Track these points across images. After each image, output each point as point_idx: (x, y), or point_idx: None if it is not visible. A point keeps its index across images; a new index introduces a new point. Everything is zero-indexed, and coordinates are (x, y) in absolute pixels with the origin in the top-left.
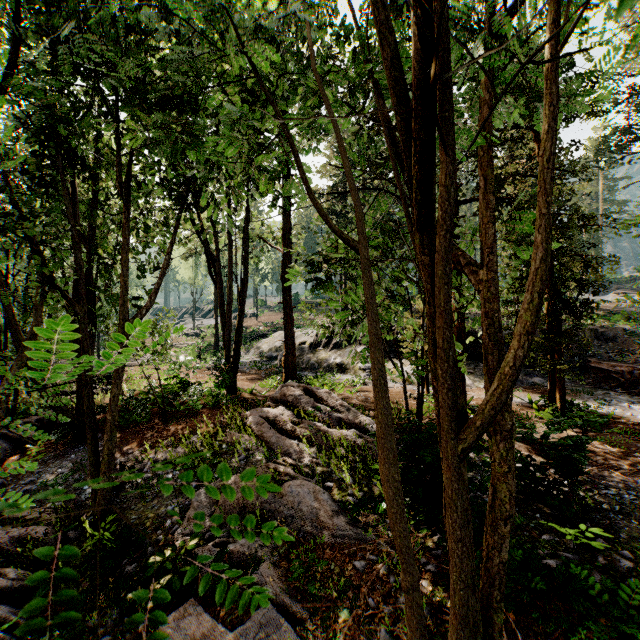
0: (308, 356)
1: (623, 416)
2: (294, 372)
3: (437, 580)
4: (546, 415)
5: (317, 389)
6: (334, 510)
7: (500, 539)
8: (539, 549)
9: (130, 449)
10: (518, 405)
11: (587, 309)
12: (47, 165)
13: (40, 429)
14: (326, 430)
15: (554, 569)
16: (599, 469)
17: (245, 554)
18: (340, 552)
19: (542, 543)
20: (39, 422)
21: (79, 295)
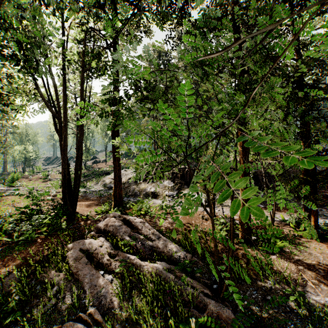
0: (133, 187)
1: None
2: (121, 200)
3: None
4: (305, 234)
5: (134, 219)
6: None
7: None
8: None
9: None
10: (278, 224)
11: None
12: None
13: None
14: (138, 264)
15: None
16: None
17: None
18: None
19: None
20: None
21: None
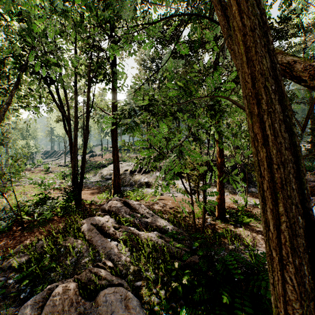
0: (129, 178)
1: None
2: (119, 189)
3: None
4: None
5: (132, 202)
6: None
7: None
8: None
9: None
10: (250, 206)
11: None
12: None
13: None
14: (137, 233)
15: None
16: None
17: None
18: None
19: None
20: None
21: None
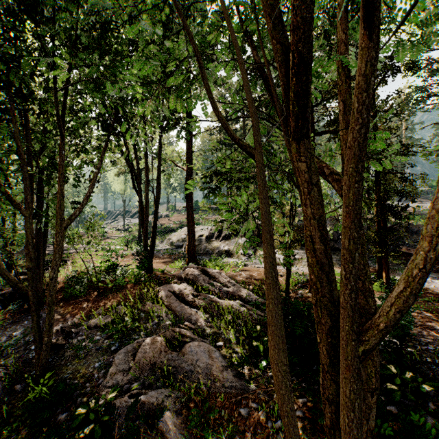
0: (205, 245)
1: (429, 288)
2: (194, 257)
3: (305, 424)
4: (376, 288)
5: (211, 270)
6: (224, 365)
7: (369, 409)
8: (382, 396)
9: (70, 316)
10: None
11: (405, 211)
12: (3, 100)
13: (3, 301)
14: (217, 301)
15: (396, 414)
16: (419, 329)
17: (154, 404)
18: (229, 400)
19: (384, 391)
20: (3, 296)
21: (25, 200)
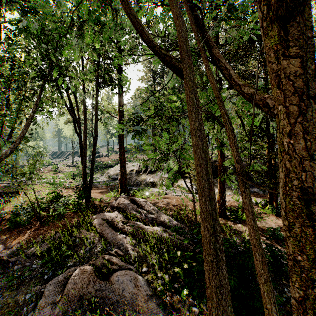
0: (135, 178)
1: None
2: (126, 188)
3: None
4: (268, 211)
5: (138, 199)
6: (148, 293)
7: None
8: None
9: (11, 245)
10: None
11: None
12: None
13: None
14: (144, 227)
15: None
16: None
17: None
18: None
19: None
20: None
21: None
